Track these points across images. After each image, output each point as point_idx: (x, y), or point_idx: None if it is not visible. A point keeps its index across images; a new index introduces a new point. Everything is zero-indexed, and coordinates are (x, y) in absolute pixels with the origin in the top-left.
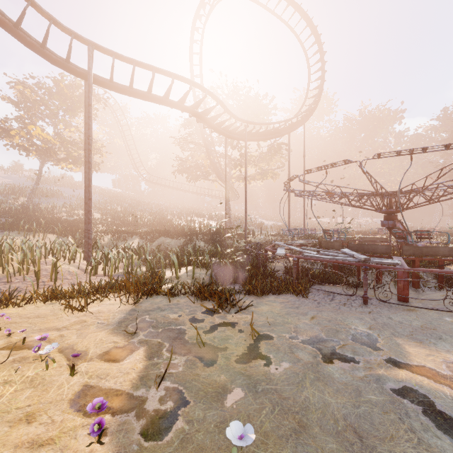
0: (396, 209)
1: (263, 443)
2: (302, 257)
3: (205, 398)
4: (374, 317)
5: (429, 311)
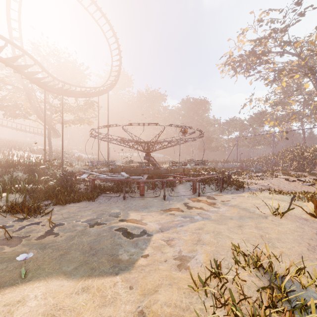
0: (149, 151)
1: (42, 264)
2: (96, 179)
3: (9, 260)
4: (125, 205)
5: (150, 198)
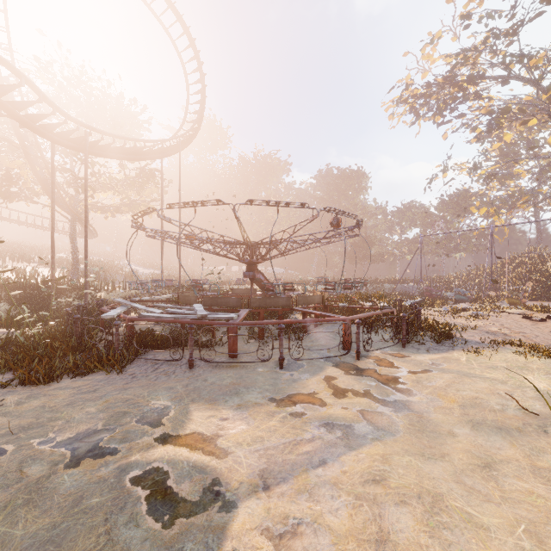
0: (255, 260)
1: None
2: (137, 319)
3: None
4: (189, 383)
5: (251, 364)
